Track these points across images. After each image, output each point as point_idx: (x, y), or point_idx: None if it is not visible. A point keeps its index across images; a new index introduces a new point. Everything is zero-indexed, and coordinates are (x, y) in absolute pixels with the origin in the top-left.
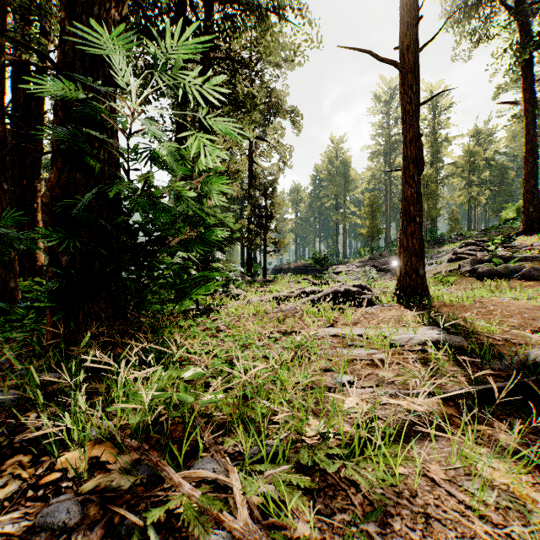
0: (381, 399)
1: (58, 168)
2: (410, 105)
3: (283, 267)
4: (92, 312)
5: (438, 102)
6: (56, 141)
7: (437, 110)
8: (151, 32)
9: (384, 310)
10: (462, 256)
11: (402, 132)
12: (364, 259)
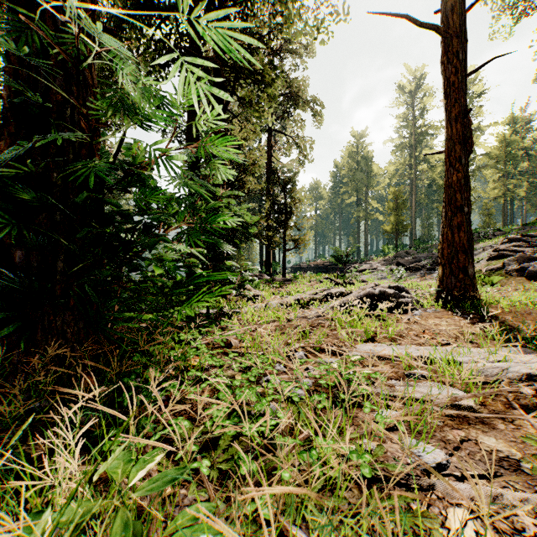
0: (521, 520)
1: (12, 132)
2: (456, 75)
3: (302, 266)
4: (53, 327)
5: (469, 89)
6: (9, 97)
7: (468, 97)
8: (159, 6)
9: (430, 318)
10: (505, 253)
11: (444, 109)
12: (389, 257)
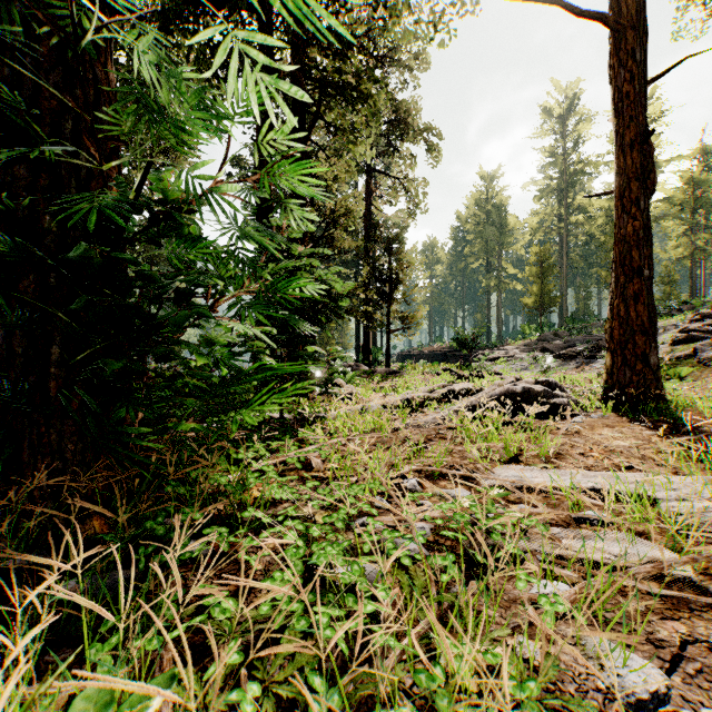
0: None
1: None
2: (631, 83)
3: (412, 353)
4: (46, 442)
5: None
6: None
7: None
8: None
9: (597, 427)
10: (697, 334)
11: (615, 131)
12: (530, 341)
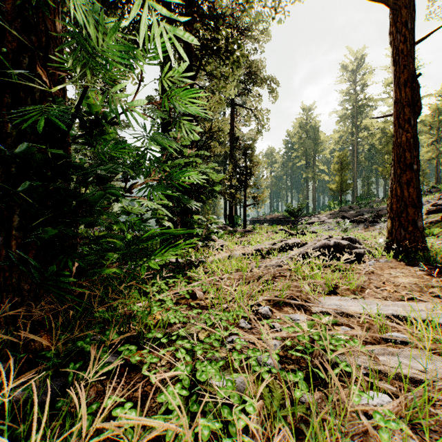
0: None
1: None
2: (404, 43)
3: (259, 219)
4: (10, 284)
5: None
6: None
7: None
8: None
9: (385, 268)
10: None
11: (393, 75)
12: (334, 211)
